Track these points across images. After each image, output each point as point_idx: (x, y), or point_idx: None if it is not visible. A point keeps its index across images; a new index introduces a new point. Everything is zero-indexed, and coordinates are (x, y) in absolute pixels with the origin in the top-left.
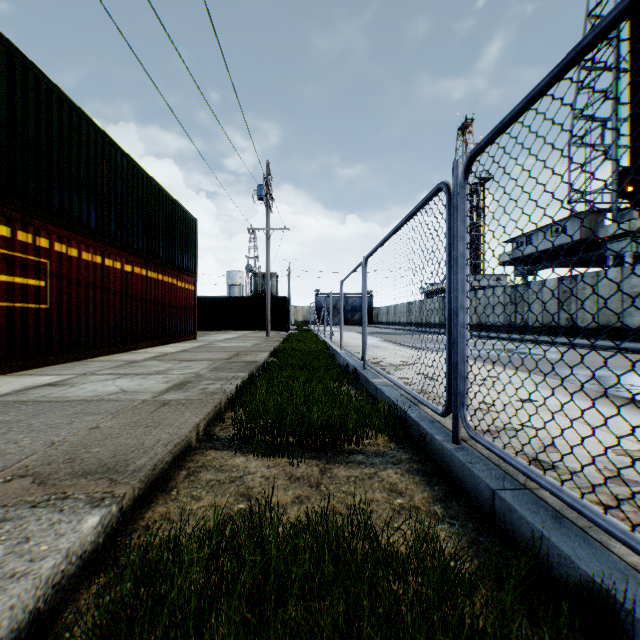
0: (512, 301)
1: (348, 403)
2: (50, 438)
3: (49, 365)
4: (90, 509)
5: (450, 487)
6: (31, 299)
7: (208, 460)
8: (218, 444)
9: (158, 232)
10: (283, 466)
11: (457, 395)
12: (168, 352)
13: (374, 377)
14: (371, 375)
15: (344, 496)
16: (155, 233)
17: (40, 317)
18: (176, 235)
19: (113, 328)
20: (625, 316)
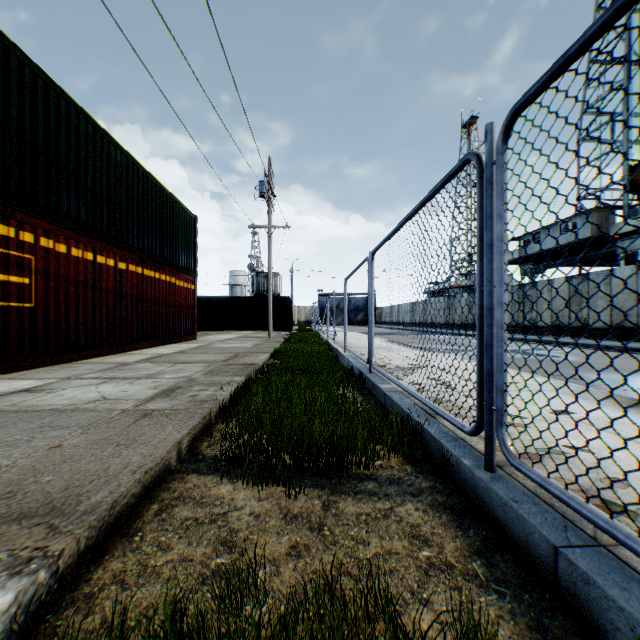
0: (520, 300)
1: (355, 414)
2: None
3: (34, 368)
4: (6, 579)
5: (488, 531)
6: (13, 297)
7: (187, 488)
8: (202, 466)
9: (155, 229)
10: (278, 498)
11: (492, 411)
12: (164, 353)
13: (382, 382)
14: (378, 380)
15: (354, 545)
16: (152, 230)
17: (24, 316)
18: (174, 232)
19: (106, 328)
20: None
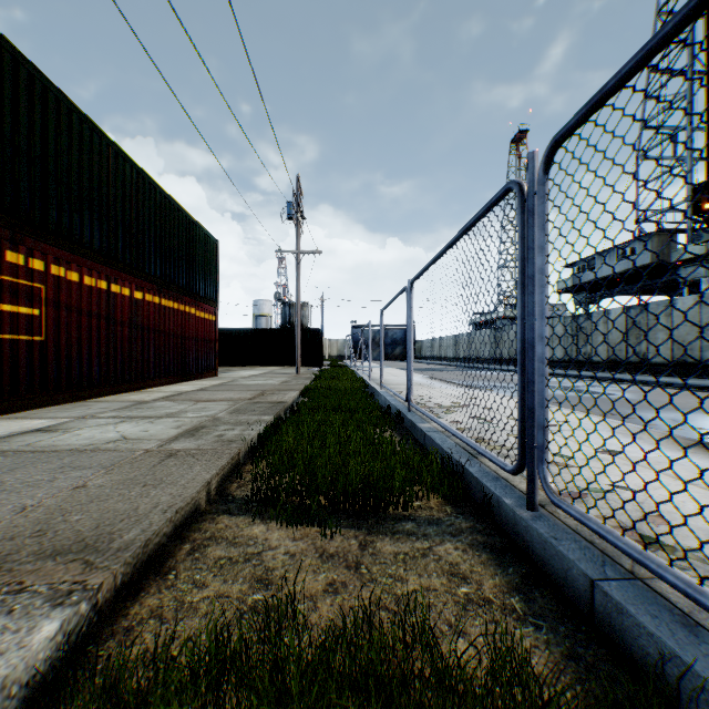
0: (573, 333)
1: (392, 454)
2: (22, 501)
3: (44, 406)
4: (49, 609)
5: (528, 569)
6: (23, 330)
7: (219, 529)
8: (233, 507)
9: (173, 255)
10: (313, 538)
11: (533, 449)
12: (184, 391)
13: (421, 421)
14: (418, 419)
15: (391, 582)
16: (170, 256)
17: (34, 351)
18: (194, 258)
19: (121, 363)
20: (704, 350)
